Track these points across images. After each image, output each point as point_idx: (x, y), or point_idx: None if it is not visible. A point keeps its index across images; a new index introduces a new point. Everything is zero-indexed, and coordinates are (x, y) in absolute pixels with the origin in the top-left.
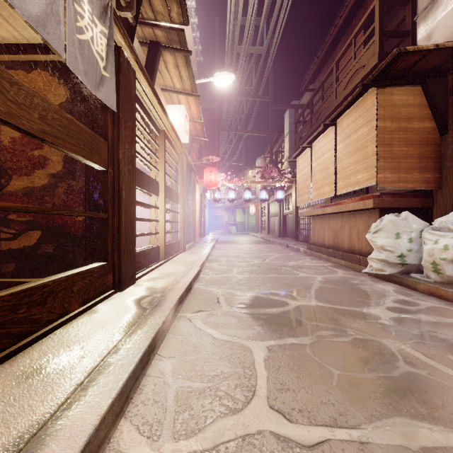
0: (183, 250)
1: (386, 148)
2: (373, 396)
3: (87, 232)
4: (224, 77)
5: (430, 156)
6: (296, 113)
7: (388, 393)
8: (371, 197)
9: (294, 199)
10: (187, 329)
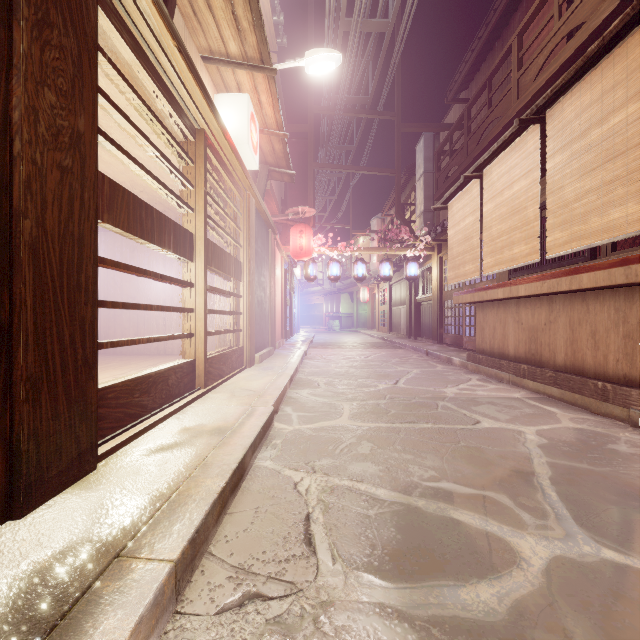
0: (250, 363)
1: None
2: None
3: None
4: (323, 57)
5: None
6: (435, 143)
7: None
8: None
9: (435, 277)
10: None
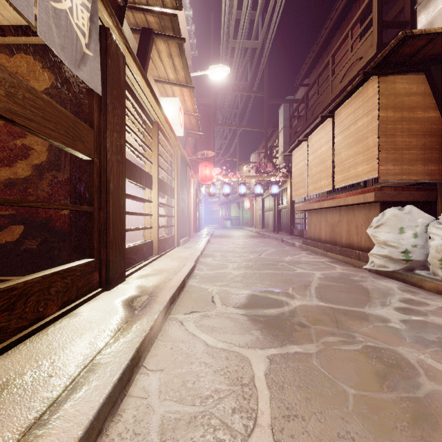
0: (178, 244)
1: (388, 139)
2: (400, 427)
3: (72, 227)
4: (219, 70)
5: (434, 147)
6: (290, 108)
7: (417, 421)
8: (372, 190)
9: (288, 194)
10: (179, 334)
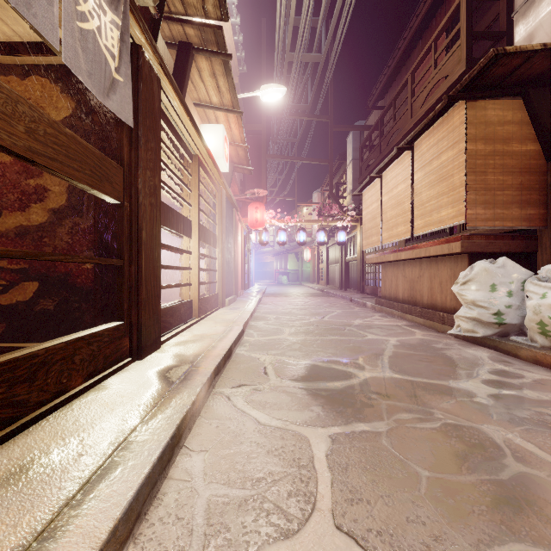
0: (222, 305)
1: (477, 177)
2: (477, 511)
3: (97, 283)
4: (273, 90)
5: (534, 187)
6: (361, 136)
7: (497, 505)
8: (458, 239)
9: (359, 242)
10: (225, 410)
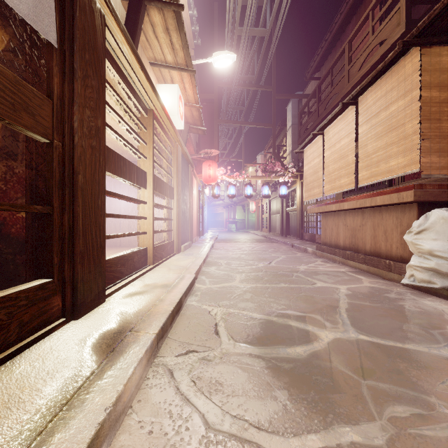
0: (178, 251)
1: (432, 125)
2: None
3: (27, 234)
4: (224, 57)
5: None
6: (299, 105)
7: None
8: (410, 188)
9: (298, 195)
10: (165, 398)
